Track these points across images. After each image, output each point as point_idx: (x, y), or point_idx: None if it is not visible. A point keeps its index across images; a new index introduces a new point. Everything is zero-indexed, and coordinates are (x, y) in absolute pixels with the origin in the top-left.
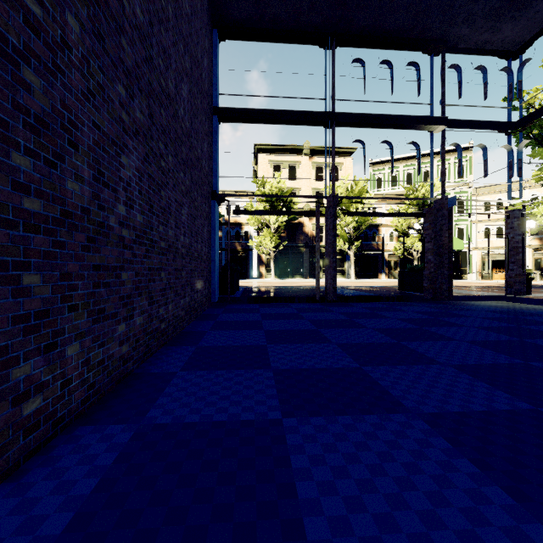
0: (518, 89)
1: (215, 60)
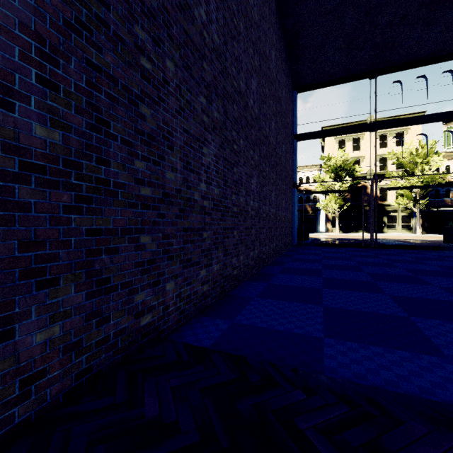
0: None
1: (294, 108)
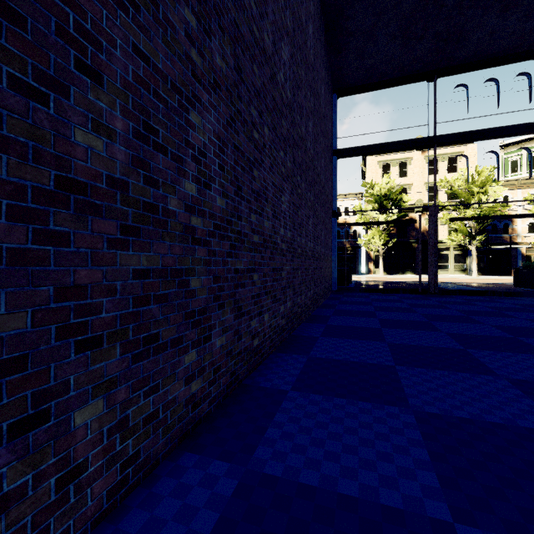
0: None
1: (334, 116)
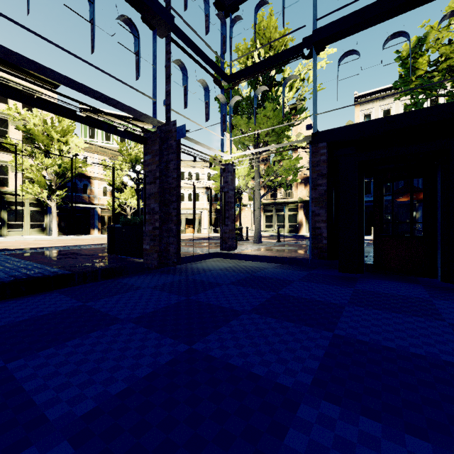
0: (230, 45)
1: None
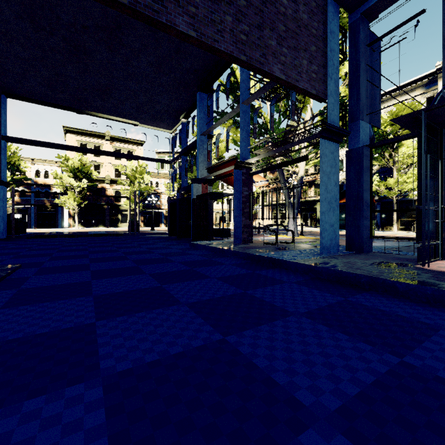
0: (172, 147)
1: (3, 111)
